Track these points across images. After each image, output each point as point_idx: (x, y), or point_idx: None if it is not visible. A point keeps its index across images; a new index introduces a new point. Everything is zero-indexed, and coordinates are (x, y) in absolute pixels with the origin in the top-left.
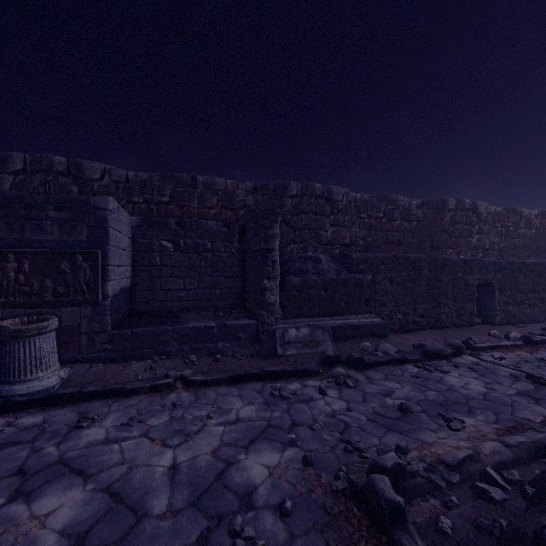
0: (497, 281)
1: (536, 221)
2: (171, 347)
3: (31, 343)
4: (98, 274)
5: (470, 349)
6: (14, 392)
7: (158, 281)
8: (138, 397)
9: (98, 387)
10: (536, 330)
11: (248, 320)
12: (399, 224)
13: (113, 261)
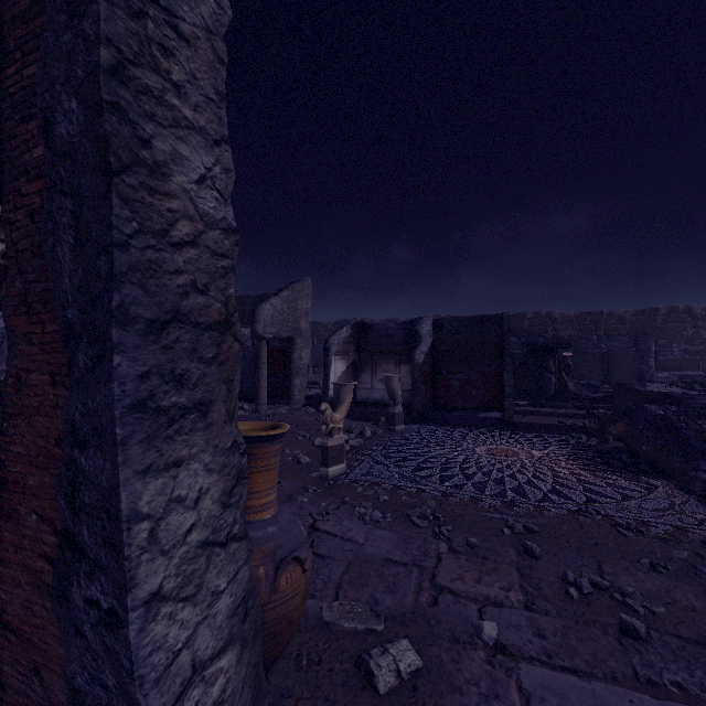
0: None
1: None
2: None
3: None
4: None
5: None
6: None
7: None
8: None
9: None
10: None
11: None
12: None
13: None
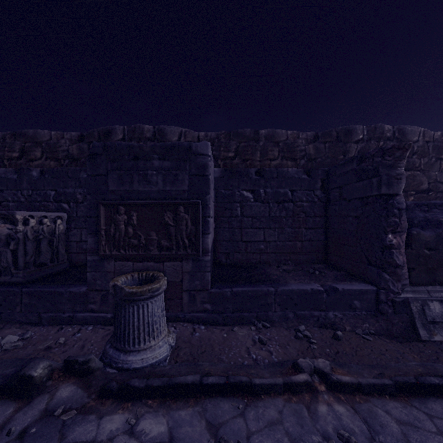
0: None
1: None
2: (273, 312)
3: (144, 307)
4: (199, 226)
5: None
6: (129, 364)
7: (238, 232)
8: (274, 403)
9: (221, 377)
10: None
11: (359, 283)
12: None
13: (210, 212)
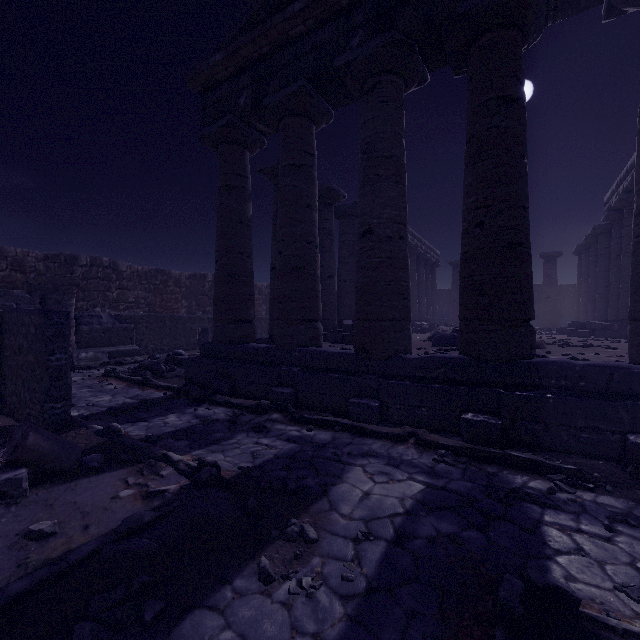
0: (211, 327)
1: (265, 290)
2: None
3: None
4: None
5: None
6: None
7: None
8: None
9: None
10: None
11: None
12: (172, 290)
13: None
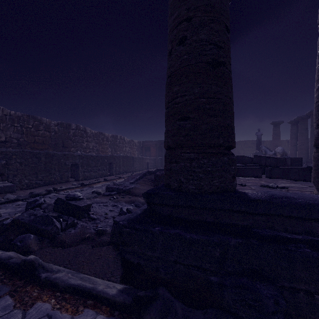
0: (80, 162)
1: (110, 138)
2: None
3: None
4: None
5: (56, 190)
6: None
7: None
8: None
9: None
10: (93, 181)
11: None
12: (43, 133)
13: None
